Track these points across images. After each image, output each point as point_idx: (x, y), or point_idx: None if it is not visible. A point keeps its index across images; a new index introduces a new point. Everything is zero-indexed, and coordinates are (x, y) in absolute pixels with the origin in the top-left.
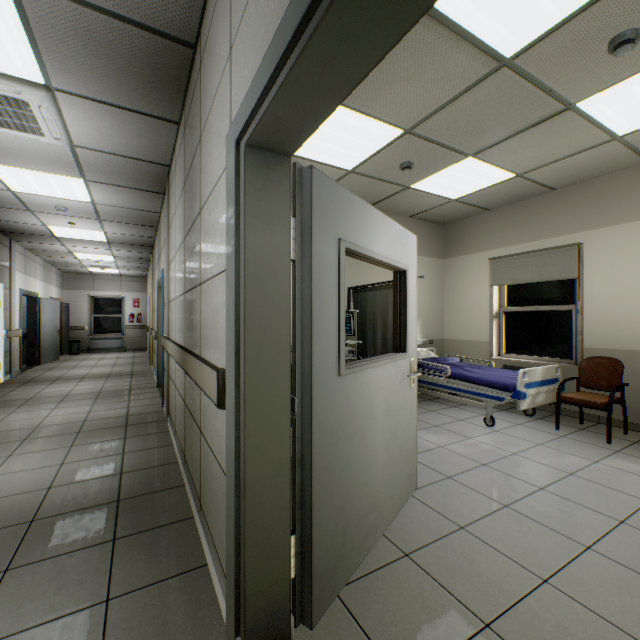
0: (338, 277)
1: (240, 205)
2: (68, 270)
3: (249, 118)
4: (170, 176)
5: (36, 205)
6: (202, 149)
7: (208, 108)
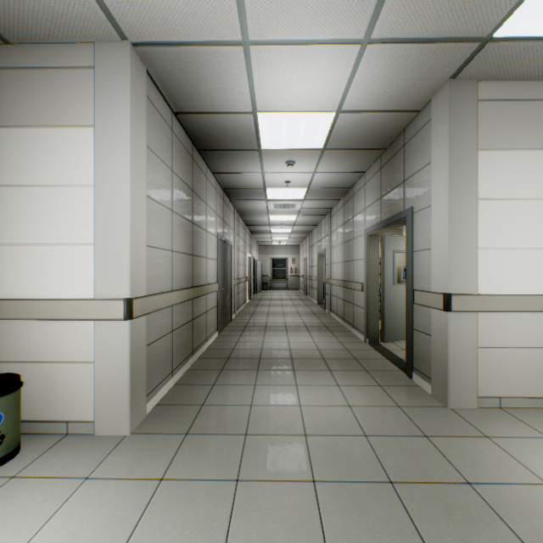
0: (393, 260)
1: (367, 246)
2: (262, 244)
3: (369, 232)
4: (332, 211)
5: (273, 223)
6: (354, 221)
7: (356, 212)
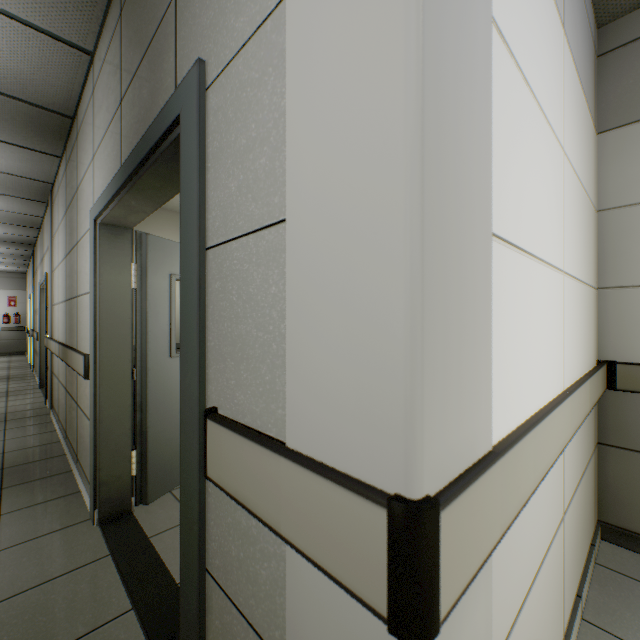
0: (170, 297)
1: (98, 257)
2: None
3: (100, 214)
4: (54, 192)
5: None
6: (79, 199)
7: (82, 174)
